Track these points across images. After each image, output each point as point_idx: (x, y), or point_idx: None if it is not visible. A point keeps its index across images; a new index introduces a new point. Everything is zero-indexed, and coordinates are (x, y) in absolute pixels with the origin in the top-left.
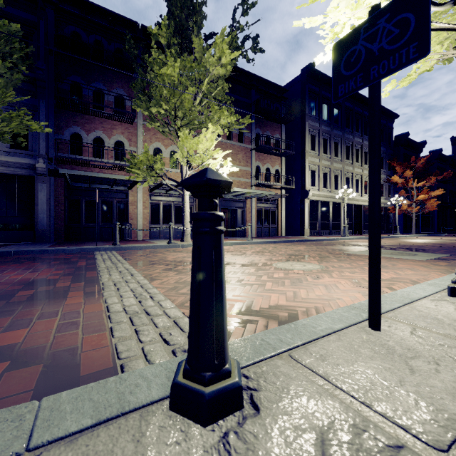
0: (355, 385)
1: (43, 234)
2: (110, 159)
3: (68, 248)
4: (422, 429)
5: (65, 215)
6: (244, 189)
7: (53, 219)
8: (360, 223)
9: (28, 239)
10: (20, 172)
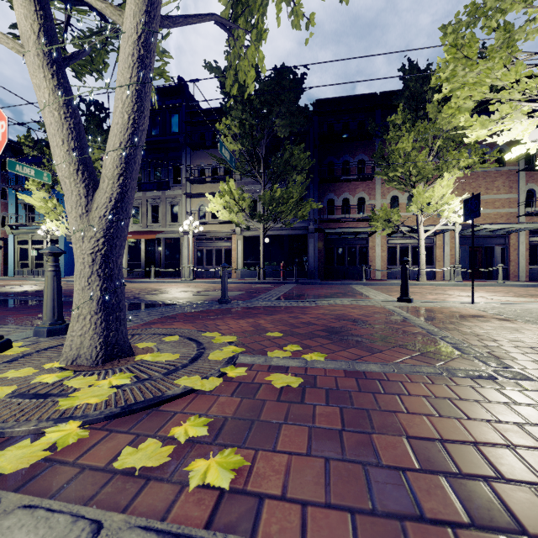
0: (441, 305)
1: (312, 273)
2: (354, 213)
3: (334, 282)
4: (445, 306)
5: (324, 260)
6: (498, 225)
7: (317, 262)
8: None
9: (305, 276)
10: (300, 233)
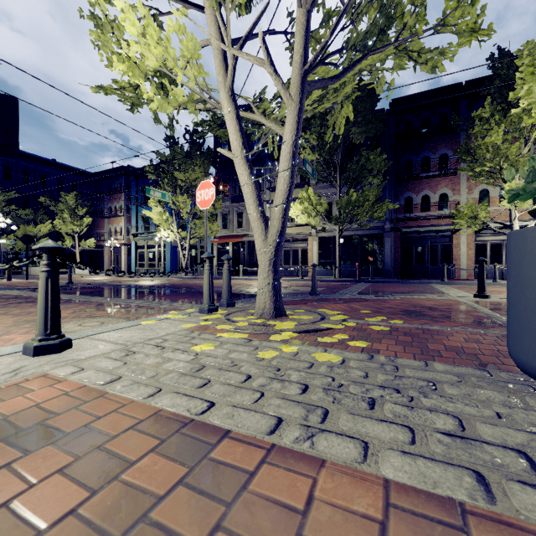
0: None
1: (388, 272)
2: (434, 210)
3: (412, 281)
4: None
5: (401, 259)
6: None
7: (393, 261)
8: None
9: (380, 275)
10: (375, 232)
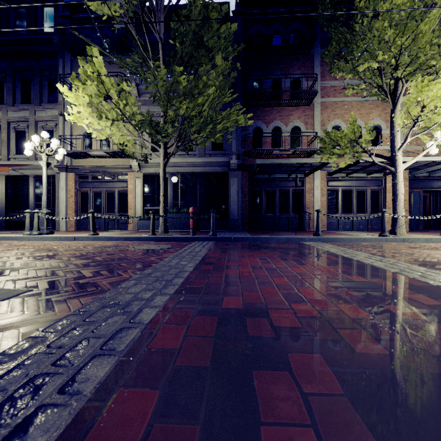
0: None
1: (234, 223)
2: (286, 147)
3: (275, 236)
4: None
5: (249, 206)
6: None
7: (240, 209)
8: None
9: (225, 227)
10: (218, 170)
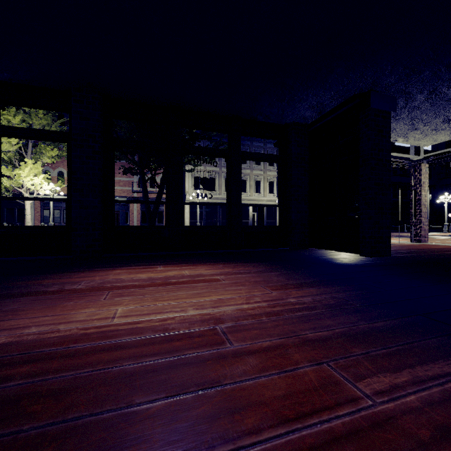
0: None
1: None
2: None
3: None
4: None
5: None
6: None
7: None
8: (263, 221)
9: None
10: None
